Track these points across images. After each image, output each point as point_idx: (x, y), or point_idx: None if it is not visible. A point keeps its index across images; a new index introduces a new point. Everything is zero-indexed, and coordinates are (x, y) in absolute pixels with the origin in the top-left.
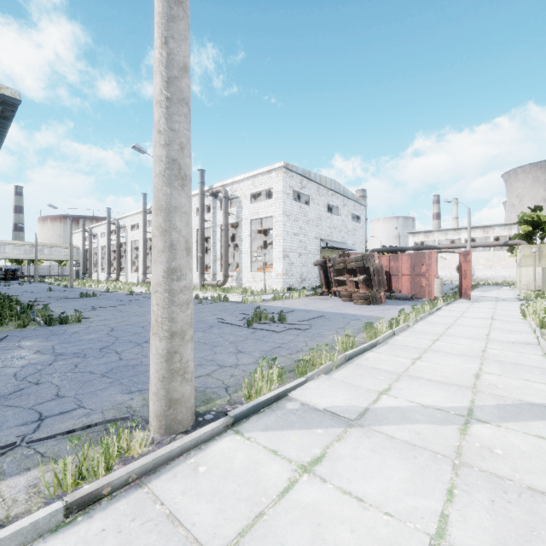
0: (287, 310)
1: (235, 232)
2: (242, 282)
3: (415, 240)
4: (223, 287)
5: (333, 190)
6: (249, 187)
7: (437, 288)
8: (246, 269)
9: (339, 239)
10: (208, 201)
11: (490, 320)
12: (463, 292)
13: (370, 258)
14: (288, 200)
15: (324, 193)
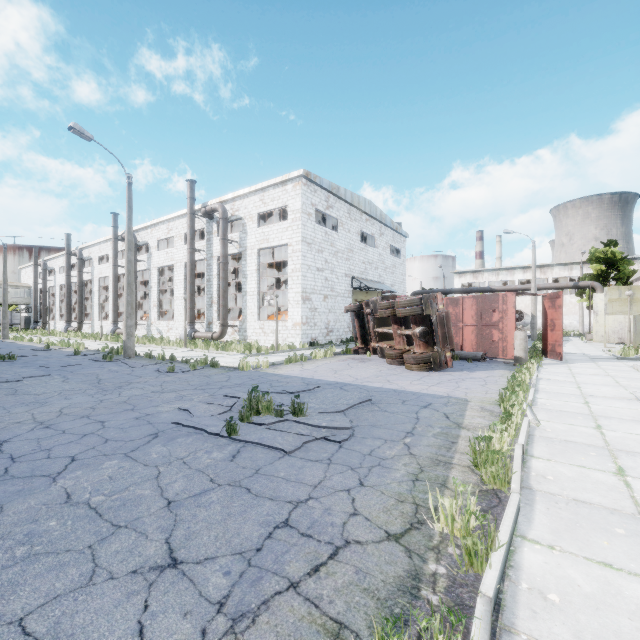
0: (308, 386)
1: (237, 266)
2: (247, 335)
3: (461, 281)
4: (220, 340)
5: (369, 214)
6: (256, 204)
7: (519, 345)
8: (252, 316)
9: (376, 277)
10: (201, 224)
11: (638, 402)
12: (549, 349)
13: (432, 301)
14: (310, 222)
15: (357, 217)
